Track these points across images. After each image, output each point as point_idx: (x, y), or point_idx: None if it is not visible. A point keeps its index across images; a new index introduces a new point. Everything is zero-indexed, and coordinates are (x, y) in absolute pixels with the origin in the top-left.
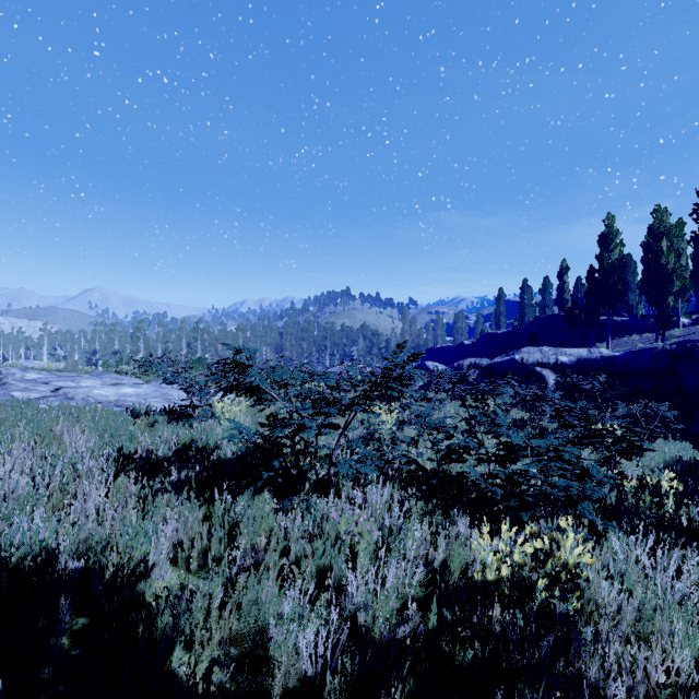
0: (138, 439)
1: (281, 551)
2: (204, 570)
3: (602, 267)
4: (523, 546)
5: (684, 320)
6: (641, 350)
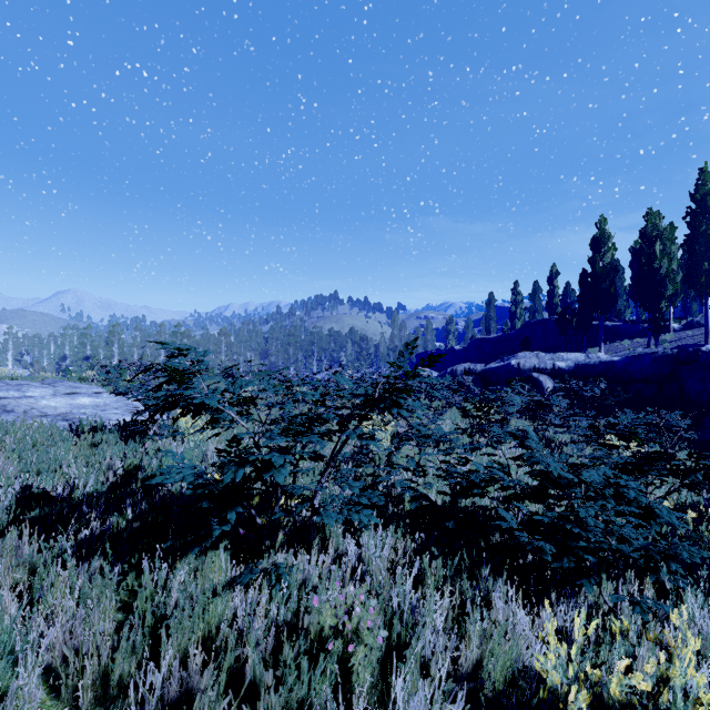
0: (65, 467)
1: (231, 664)
2: (105, 704)
3: (594, 270)
4: (630, 674)
5: (674, 325)
6: (641, 354)
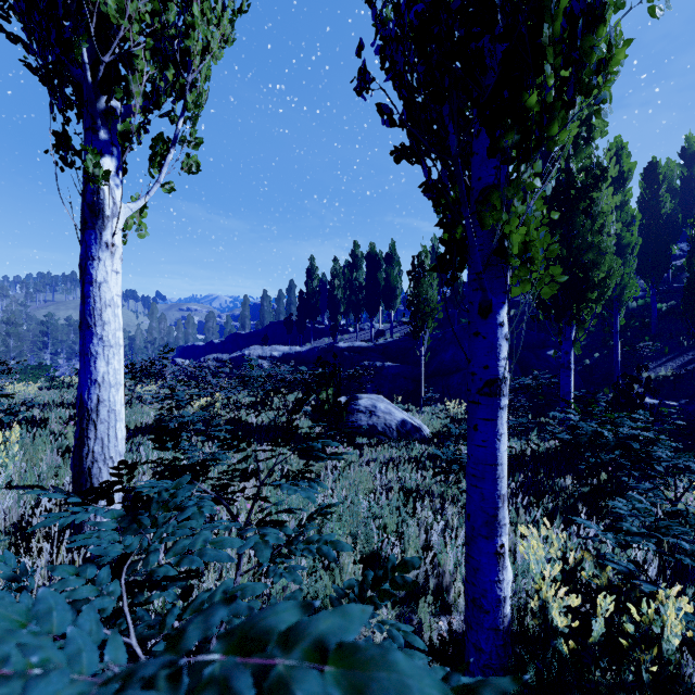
0: None
1: None
2: None
3: (308, 290)
4: (205, 399)
5: (351, 329)
6: (314, 347)
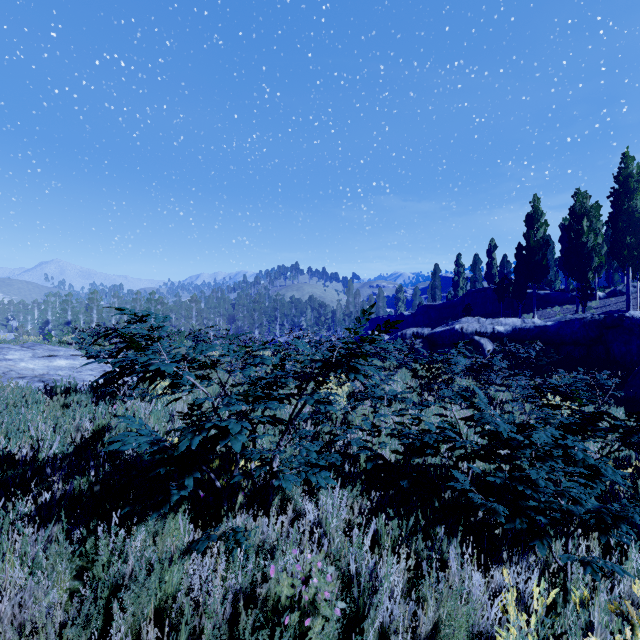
0: (34, 429)
1: (185, 638)
2: None
3: (529, 244)
4: None
5: (599, 293)
6: (571, 319)
